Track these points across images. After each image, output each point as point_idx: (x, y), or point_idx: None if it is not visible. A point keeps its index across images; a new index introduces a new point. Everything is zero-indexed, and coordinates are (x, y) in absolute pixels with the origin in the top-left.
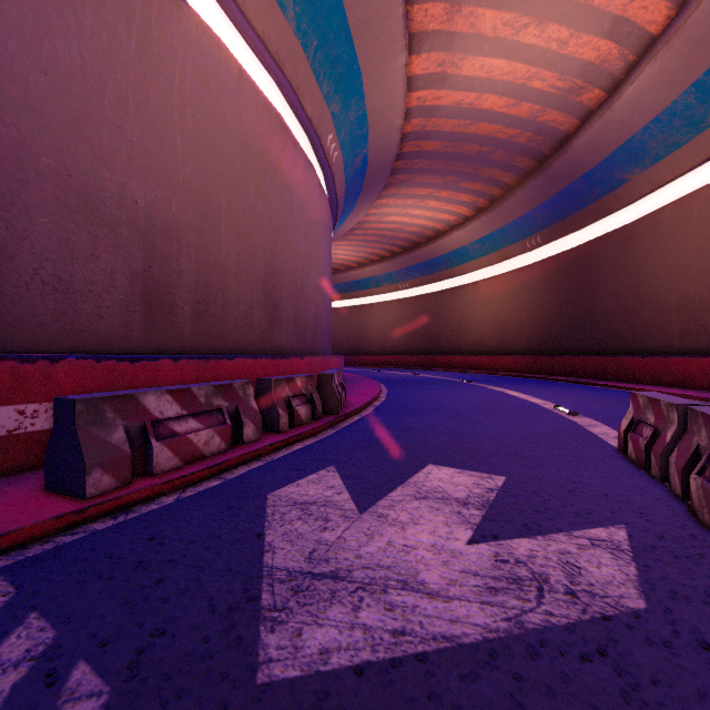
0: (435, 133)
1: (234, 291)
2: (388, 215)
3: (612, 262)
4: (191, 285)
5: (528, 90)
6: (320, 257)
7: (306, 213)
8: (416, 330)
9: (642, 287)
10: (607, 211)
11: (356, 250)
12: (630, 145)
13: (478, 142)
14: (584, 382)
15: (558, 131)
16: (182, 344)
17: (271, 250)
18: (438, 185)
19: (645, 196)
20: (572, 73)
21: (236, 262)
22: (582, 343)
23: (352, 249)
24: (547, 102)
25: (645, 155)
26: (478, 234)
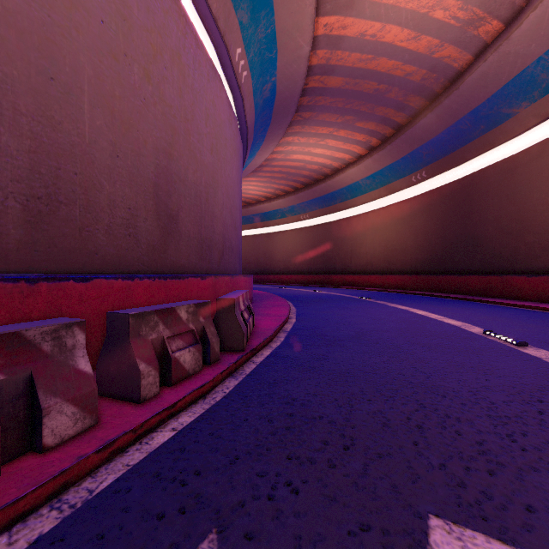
0: (338, 68)
1: (106, 190)
2: (293, 153)
3: (495, 191)
4: (20, 171)
5: (430, 21)
6: (228, 176)
7: (212, 124)
8: (315, 253)
9: (527, 213)
10: (491, 145)
11: (265, 186)
12: (521, 79)
13: (377, 80)
14: (473, 299)
15: (451, 68)
16: (0, 258)
17: (165, 150)
18: (337, 124)
19: (529, 129)
20: (475, 2)
21: (110, 153)
22: (465, 264)
23: (261, 184)
24: (445, 36)
25: (534, 88)
26: (370, 171)
